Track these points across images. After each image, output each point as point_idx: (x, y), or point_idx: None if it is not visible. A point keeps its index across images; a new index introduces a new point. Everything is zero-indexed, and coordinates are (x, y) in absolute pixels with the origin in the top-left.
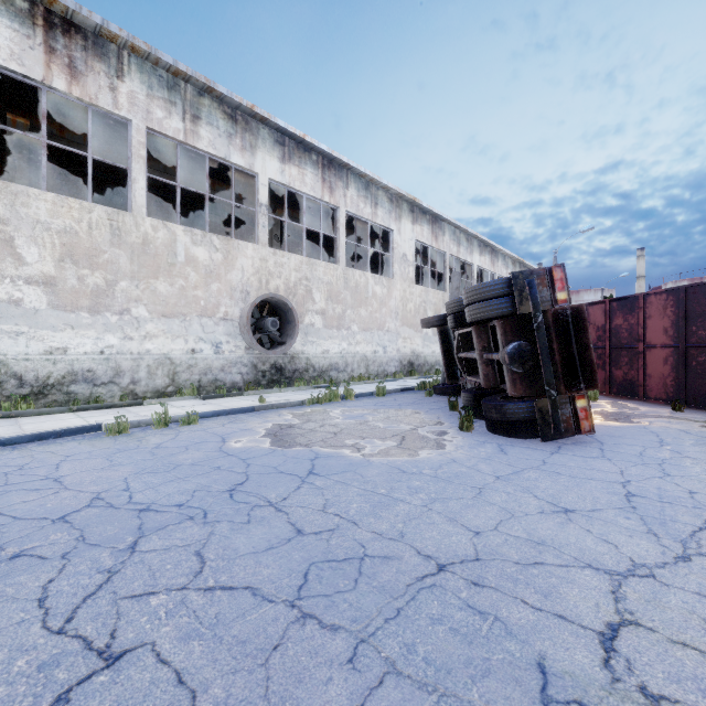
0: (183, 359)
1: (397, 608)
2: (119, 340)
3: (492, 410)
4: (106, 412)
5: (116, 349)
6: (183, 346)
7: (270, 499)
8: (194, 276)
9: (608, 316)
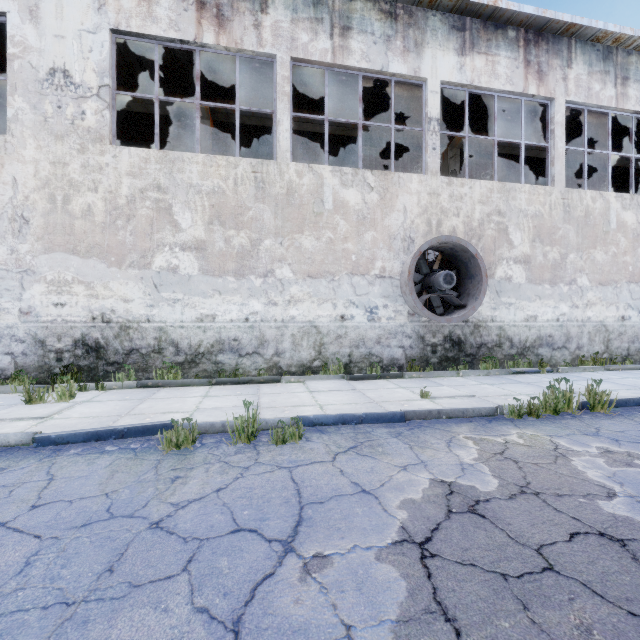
0: (331, 327)
1: None
2: (263, 305)
3: None
4: (237, 389)
5: (260, 315)
6: (331, 312)
7: None
8: (344, 225)
9: None
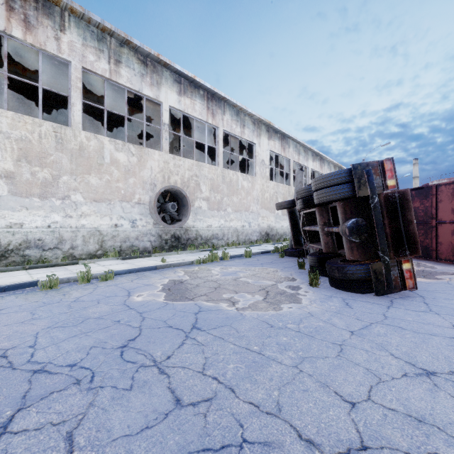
0: (109, 231)
1: None
2: (62, 217)
3: (335, 271)
4: (50, 269)
5: (59, 224)
6: (109, 222)
7: (156, 357)
8: (117, 173)
9: None
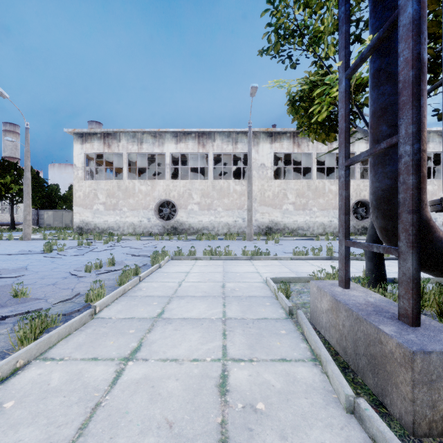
0: (327, 223)
1: None
2: (309, 218)
3: None
4: (308, 238)
5: (308, 220)
6: (327, 219)
7: None
8: (331, 196)
9: None
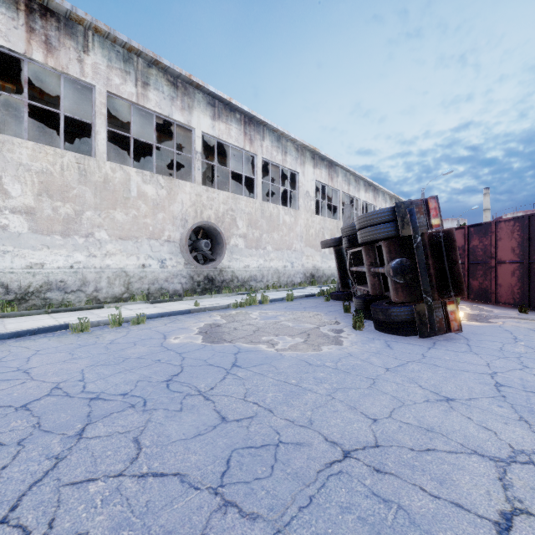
0: (136, 272)
1: (309, 496)
2: (85, 257)
3: (379, 313)
4: (74, 313)
5: (83, 264)
6: (136, 262)
7: (200, 388)
8: (144, 207)
9: (467, 238)
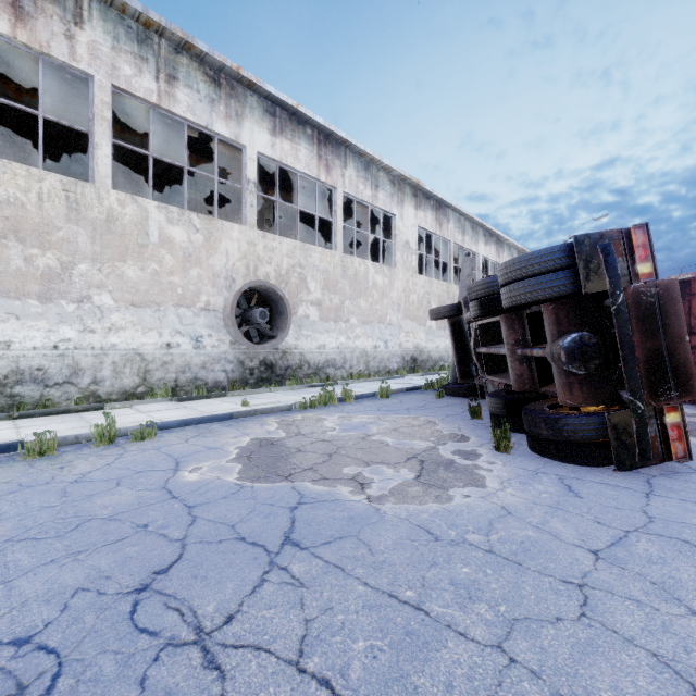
0: (157, 354)
1: None
2: (77, 332)
3: (541, 425)
4: (54, 419)
5: (73, 343)
6: (157, 340)
7: (202, 620)
8: (170, 259)
9: None
